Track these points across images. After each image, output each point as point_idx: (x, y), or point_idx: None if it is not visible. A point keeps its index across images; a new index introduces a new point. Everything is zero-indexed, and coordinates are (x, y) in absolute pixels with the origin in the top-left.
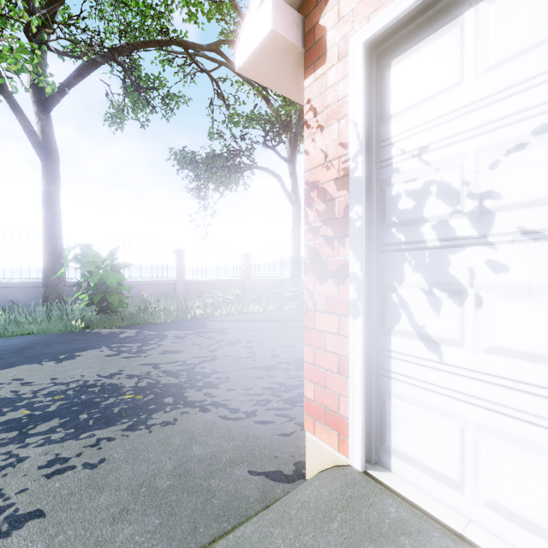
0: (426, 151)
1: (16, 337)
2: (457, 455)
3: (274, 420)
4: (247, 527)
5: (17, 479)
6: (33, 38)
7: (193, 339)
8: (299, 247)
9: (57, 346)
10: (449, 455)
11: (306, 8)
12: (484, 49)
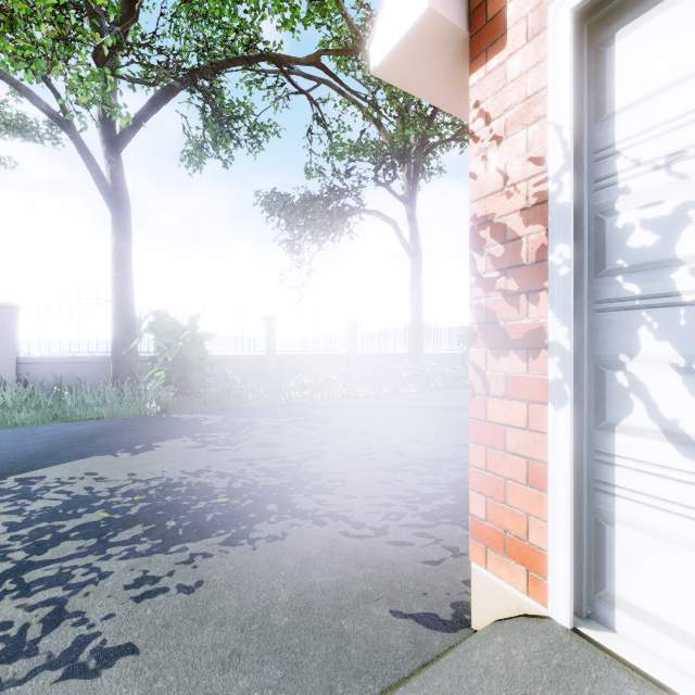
0: (681, 158)
1: (85, 422)
2: None
3: (413, 542)
4: (407, 694)
5: (101, 601)
6: (102, 65)
7: (292, 429)
8: (420, 313)
9: (132, 434)
10: None
11: None
12: None
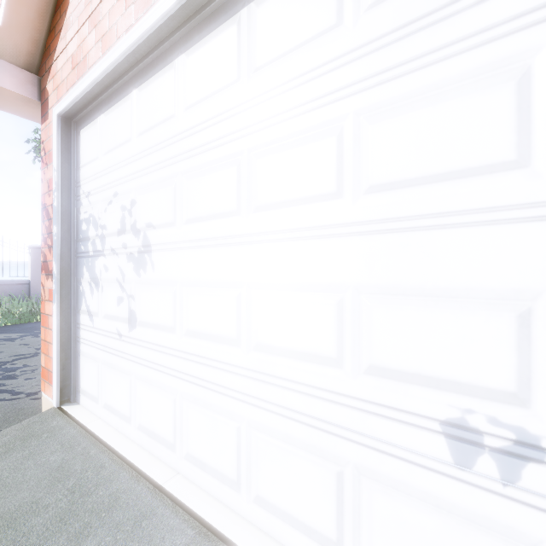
0: (90, 195)
1: None
2: (97, 382)
3: None
4: None
5: None
6: None
7: (26, 340)
8: None
9: None
10: (96, 383)
11: (42, 72)
12: (103, 142)
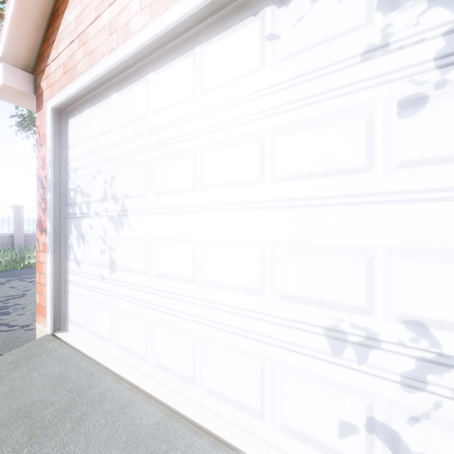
0: (77, 170)
1: None
2: (84, 313)
3: None
4: None
5: None
6: None
7: (13, 283)
8: None
9: None
10: (82, 315)
11: (36, 72)
12: (89, 130)
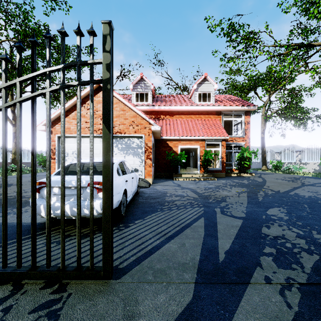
0: None
1: None
2: None
3: None
4: None
5: None
6: None
7: None
8: None
9: None
10: None
11: None
12: (68, 142)
